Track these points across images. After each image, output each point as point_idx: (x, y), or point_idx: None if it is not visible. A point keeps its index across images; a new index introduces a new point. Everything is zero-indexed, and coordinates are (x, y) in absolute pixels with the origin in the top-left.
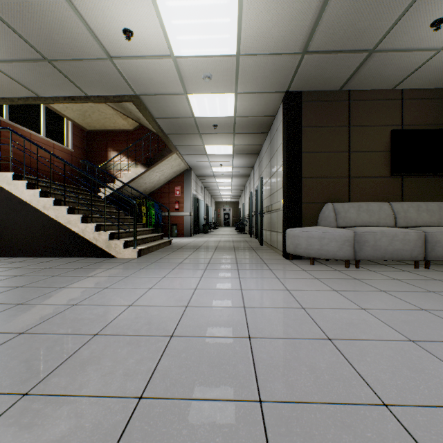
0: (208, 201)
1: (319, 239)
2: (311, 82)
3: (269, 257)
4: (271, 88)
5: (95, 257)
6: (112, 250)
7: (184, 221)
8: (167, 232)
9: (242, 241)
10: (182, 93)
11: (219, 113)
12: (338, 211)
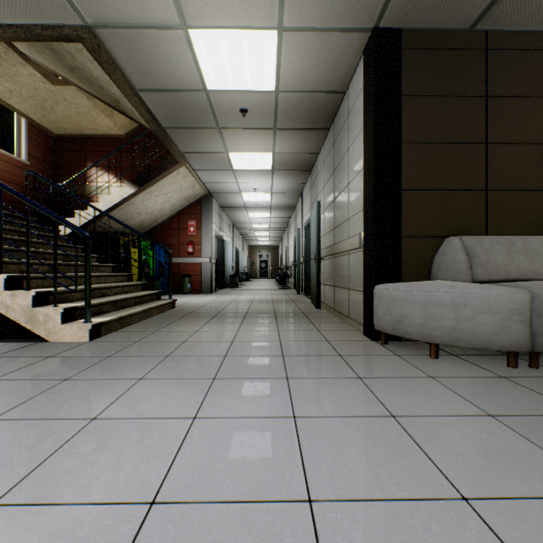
0: (238, 244)
1: (454, 306)
2: (424, 4)
3: (340, 335)
4: (347, 17)
5: (8, 339)
6: (39, 328)
7: (201, 271)
8: (176, 287)
9: (287, 302)
10: (177, 26)
11: (249, 81)
12: (473, 251)
